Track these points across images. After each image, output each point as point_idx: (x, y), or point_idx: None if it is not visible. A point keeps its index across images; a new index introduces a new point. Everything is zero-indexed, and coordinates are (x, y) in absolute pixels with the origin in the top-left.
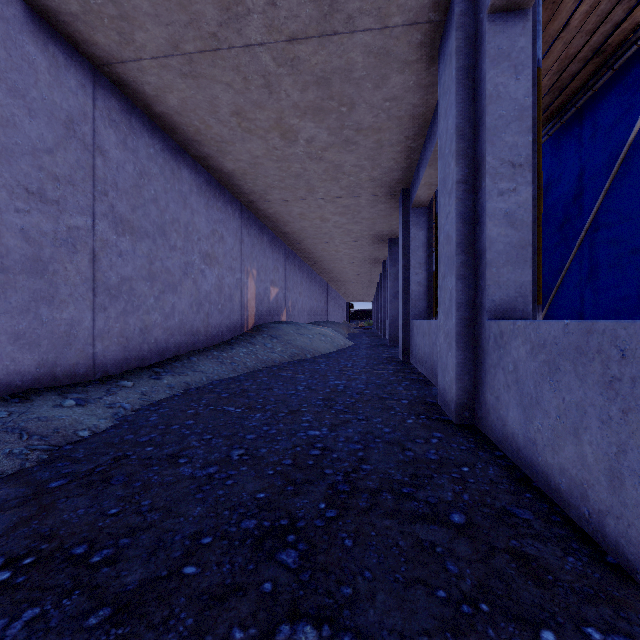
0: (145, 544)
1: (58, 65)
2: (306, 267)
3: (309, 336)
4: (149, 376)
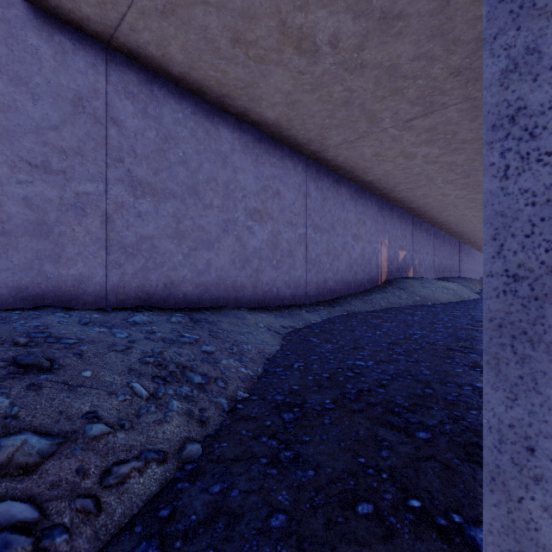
0: (352, 343)
1: (296, 165)
2: (433, 230)
3: (432, 289)
4: (328, 305)
